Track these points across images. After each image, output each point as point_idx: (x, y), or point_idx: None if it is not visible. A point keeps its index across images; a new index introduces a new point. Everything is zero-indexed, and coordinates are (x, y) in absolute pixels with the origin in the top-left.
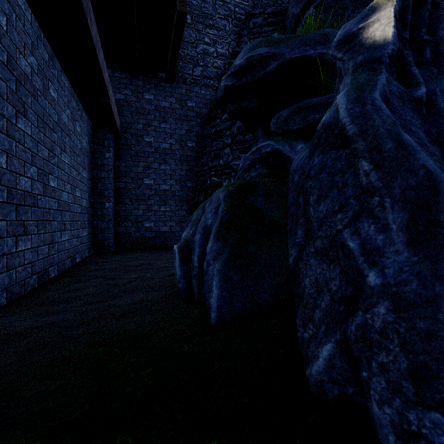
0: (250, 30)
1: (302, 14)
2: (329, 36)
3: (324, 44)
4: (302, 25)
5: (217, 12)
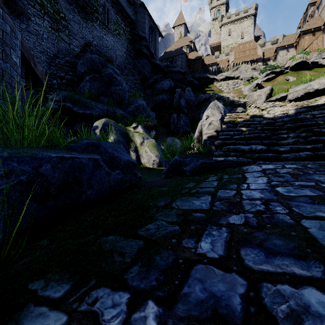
0: (56, 64)
1: (84, 74)
2: (93, 106)
3: (91, 110)
4: (84, 82)
5: (36, 48)
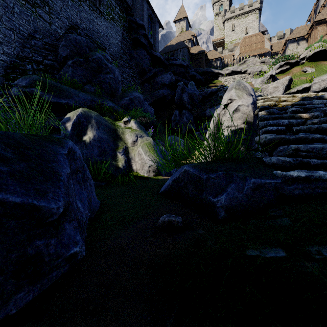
0: (32, 45)
1: (67, 58)
2: (72, 94)
3: (69, 99)
4: (65, 67)
5: (4, 23)
